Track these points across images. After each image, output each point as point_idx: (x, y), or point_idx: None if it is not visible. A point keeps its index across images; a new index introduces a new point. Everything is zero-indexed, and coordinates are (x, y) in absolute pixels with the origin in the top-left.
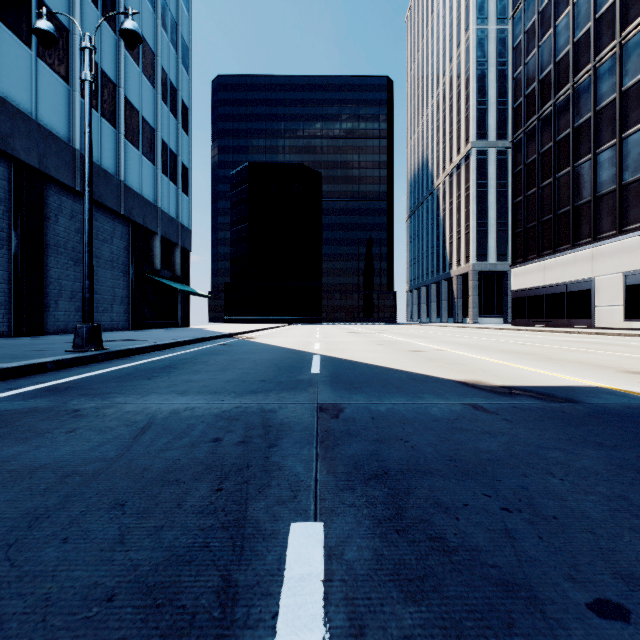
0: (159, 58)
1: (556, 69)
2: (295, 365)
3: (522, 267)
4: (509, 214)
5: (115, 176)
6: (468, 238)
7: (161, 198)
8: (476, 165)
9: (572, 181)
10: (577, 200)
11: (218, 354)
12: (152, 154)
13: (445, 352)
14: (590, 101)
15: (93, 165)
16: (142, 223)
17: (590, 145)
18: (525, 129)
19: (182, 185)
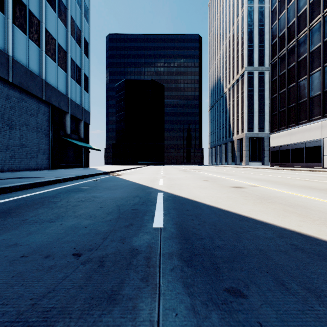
0: (69, 10)
1: (298, 20)
2: (138, 208)
3: (277, 133)
4: (265, 106)
5: (38, 76)
6: (243, 119)
7: (71, 92)
8: (247, 80)
9: (308, 83)
10: (312, 94)
11: (80, 191)
12: (65, 66)
13: (262, 188)
14: (320, 36)
15: (22, 67)
16: (58, 106)
17: (320, 61)
18: (278, 56)
19: (84, 86)
